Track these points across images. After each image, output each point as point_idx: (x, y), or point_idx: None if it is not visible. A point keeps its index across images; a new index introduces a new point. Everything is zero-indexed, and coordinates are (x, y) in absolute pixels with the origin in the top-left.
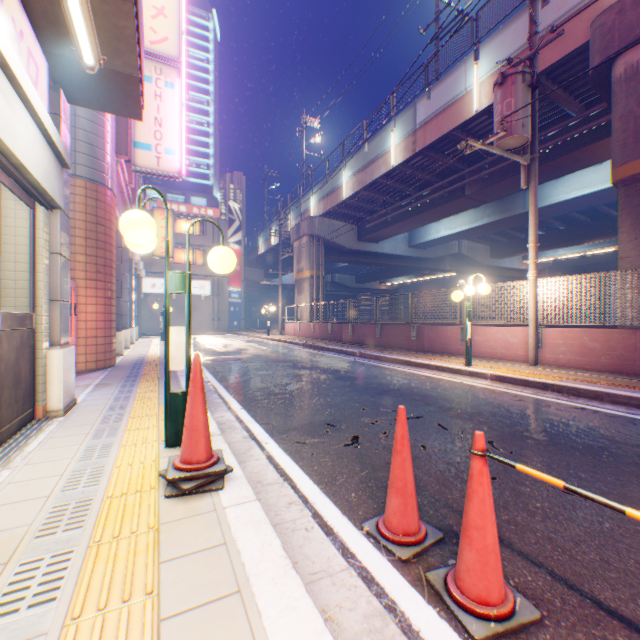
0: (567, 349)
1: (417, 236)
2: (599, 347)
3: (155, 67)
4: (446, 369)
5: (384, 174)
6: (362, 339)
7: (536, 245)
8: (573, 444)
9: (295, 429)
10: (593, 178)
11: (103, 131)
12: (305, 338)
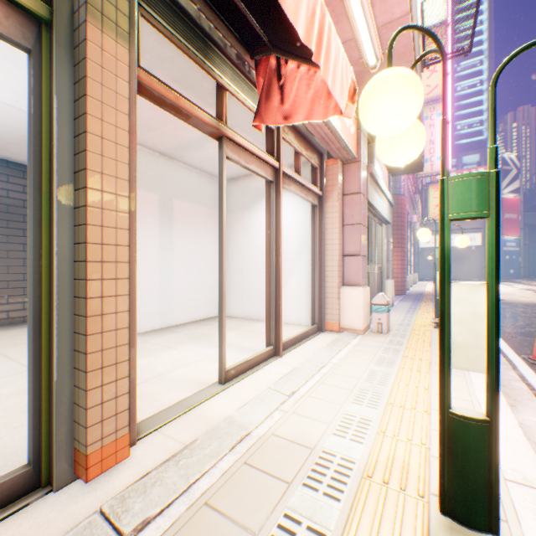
0: None
1: None
2: None
3: (428, 109)
4: None
5: None
6: None
7: None
8: None
9: (514, 333)
10: None
11: None
12: None
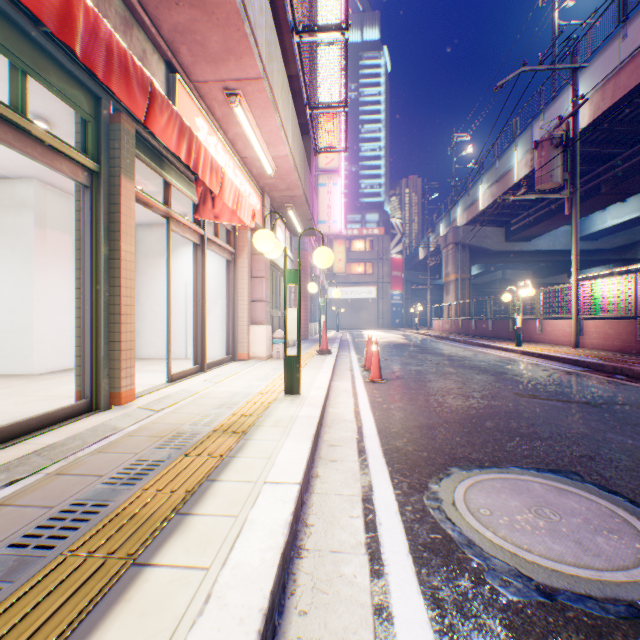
0: (596, 335)
1: (580, 228)
2: (612, 333)
3: (327, 177)
4: (501, 348)
5: (510, 187)
6: (480, 332)
7: (576, 257)
8: (475, 366)
9: None
10: None
11: None
12: (443, 332)
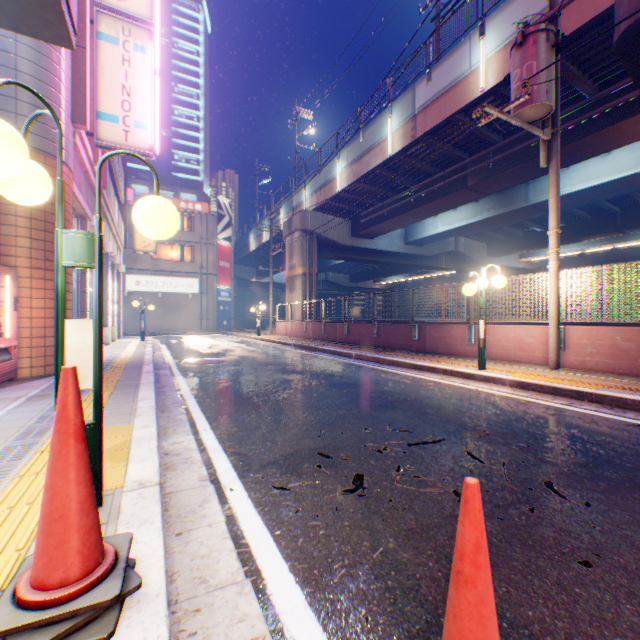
0: (595, 350)
1: (413, 232)
2: (635, 348)
3: (123, 27)
4: (456, 373)
5: (381, 164)
6: (358, 339)
7: (558, 232)
8: None
9: (275, 463)
10: (600, 169)
11: (54, 92)
12: (297, 338)
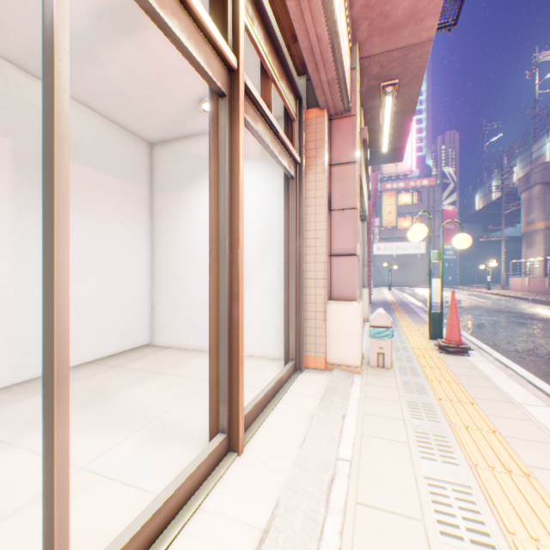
0: None
1: None
2: None
3: None
4: None
5: None
6: None
7: None
8: None
9: (516, 351)
10: None
11: None
12: (535, 294)
